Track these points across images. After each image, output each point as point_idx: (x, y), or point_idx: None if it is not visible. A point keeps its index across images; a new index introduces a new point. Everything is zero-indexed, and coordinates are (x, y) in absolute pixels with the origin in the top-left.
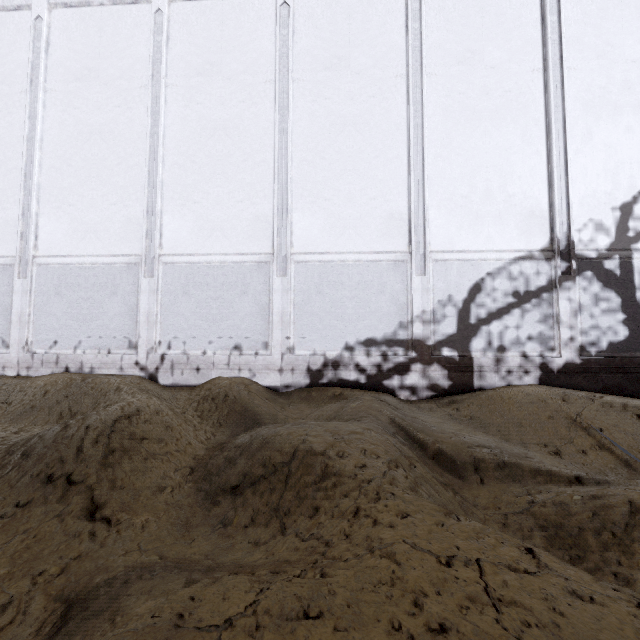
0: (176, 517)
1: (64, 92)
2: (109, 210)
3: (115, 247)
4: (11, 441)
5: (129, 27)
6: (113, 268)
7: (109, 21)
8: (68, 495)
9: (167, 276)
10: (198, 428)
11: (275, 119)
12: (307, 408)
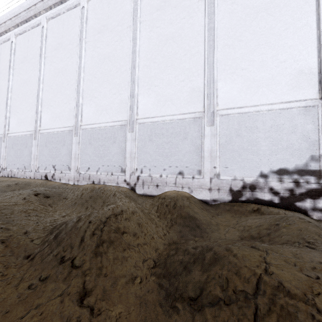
0: (142, 317)
1: (93, 41)
2: (112, 97)
3: (115, 117)
4: (56, 223)
5: None
6: (114, 128)
7: None
8: (69, 277)
9: (140, 131)
10: (158, 225)
11: (205, 22)
12: (232, 218)
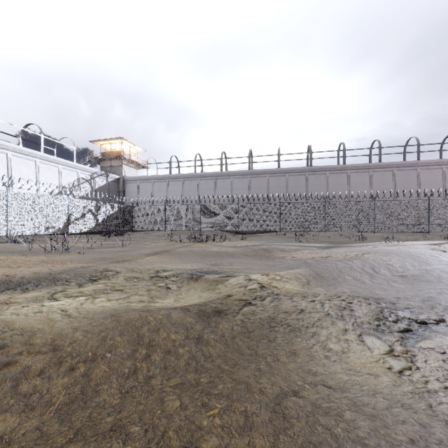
0: None
1: None
2: None
3: None
4: None
5: None
6: None
7: None
8: None
9: None
10: None
11: None
12: None
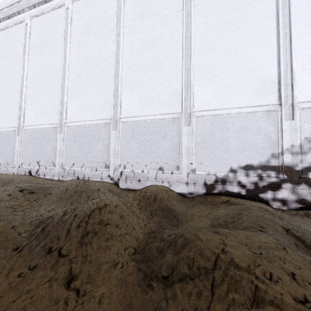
0: (123, 295)
1: (78, 41)
2: (96, 97)
3: (99, 115)
4: (43, 217)
5: (106, 1)
6: (98, 126)
7: (97, 1)
8: (57, 265)
9: (123, 129)
10: (139, 217)
11: (183, 31)
12: (205, 209)
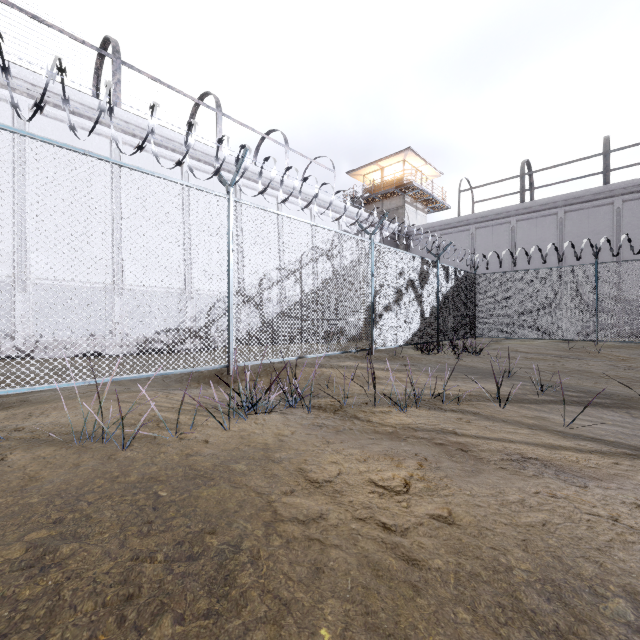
0: None
1: None
2: None
3: None
4: None
5: None
6: None
7: None
8: None
9: (37, 292)
10: None
11: (114, 211)
12: None
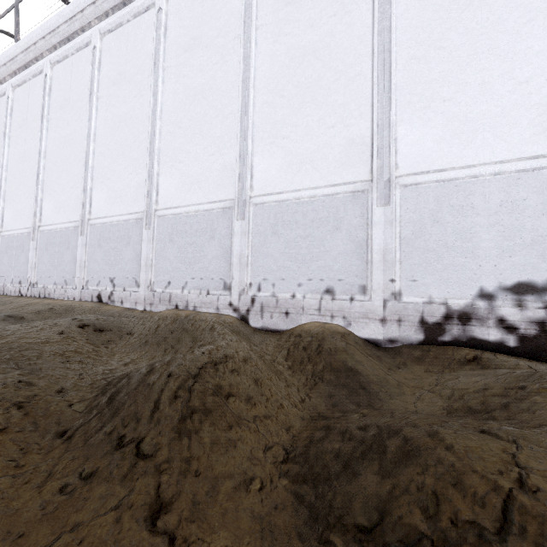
0: None
1: (176, 66)
2: (208, 161)
3: (213, 194)
4: (114, 376)
5: None
6: (211, 214)
7: None
8: (133, 475)
9: (257, 217)
10: (289, 384)
11: (373, 19)
12: (426, 374)
